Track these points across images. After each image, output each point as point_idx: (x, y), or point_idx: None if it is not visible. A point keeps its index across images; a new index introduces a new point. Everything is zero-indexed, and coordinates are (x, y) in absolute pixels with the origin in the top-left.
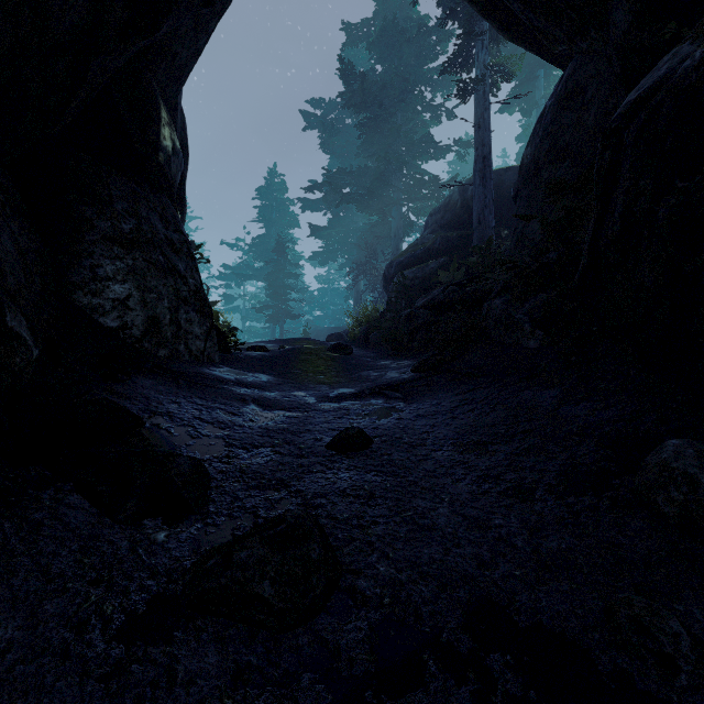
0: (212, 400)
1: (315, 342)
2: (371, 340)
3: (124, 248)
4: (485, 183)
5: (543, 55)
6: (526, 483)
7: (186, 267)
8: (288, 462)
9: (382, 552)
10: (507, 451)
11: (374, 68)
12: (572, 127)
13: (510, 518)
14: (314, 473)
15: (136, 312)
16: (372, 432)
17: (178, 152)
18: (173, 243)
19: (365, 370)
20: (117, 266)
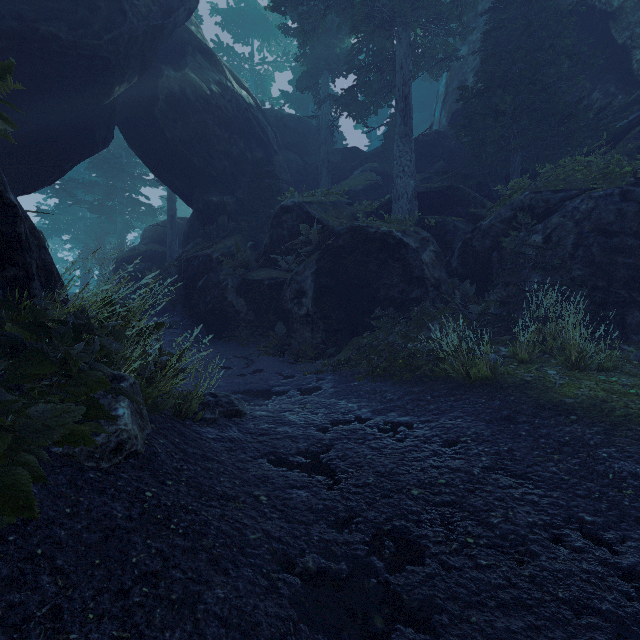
0: None
1: None
2: None
3: None
4: (173, 228)
5: None
6: None
7: None
8: None
9: None
10: None
11: None
12: (197, 228)
13: None
14: None
15: None
16: None
17: None
18: None
19: None
20: None
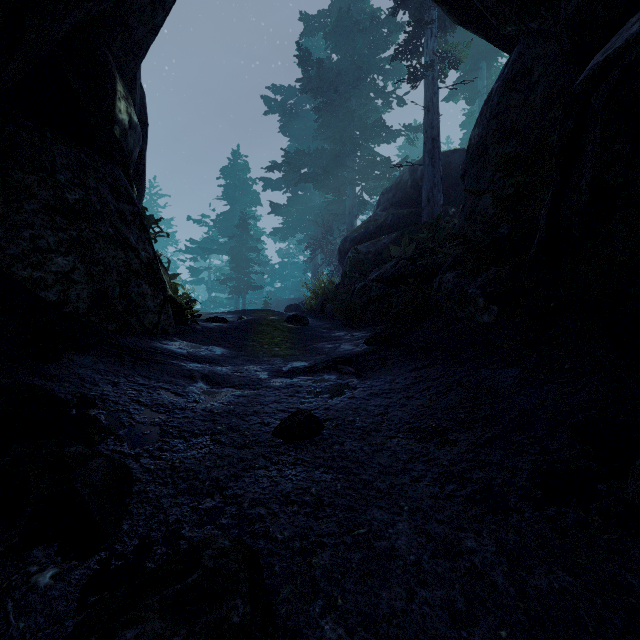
0: (156, 379)
1: (273, 313)
2: (326, 311)
3: (68, 218)
4: (434, 163)
5: (491, 39)
6: (496, 485)
7: (138, 240)
8: (228, 455)
9: (328, 597)
10: (470, 441)
11: (330, 57)
12: (519, 107)
13: (484, 537)
14: (255, 470)
15: (82, 285)
16: (323, 414)
17: (136, 126)
18: (124, 215)
19: (320, 341)
20: (60, 237)
